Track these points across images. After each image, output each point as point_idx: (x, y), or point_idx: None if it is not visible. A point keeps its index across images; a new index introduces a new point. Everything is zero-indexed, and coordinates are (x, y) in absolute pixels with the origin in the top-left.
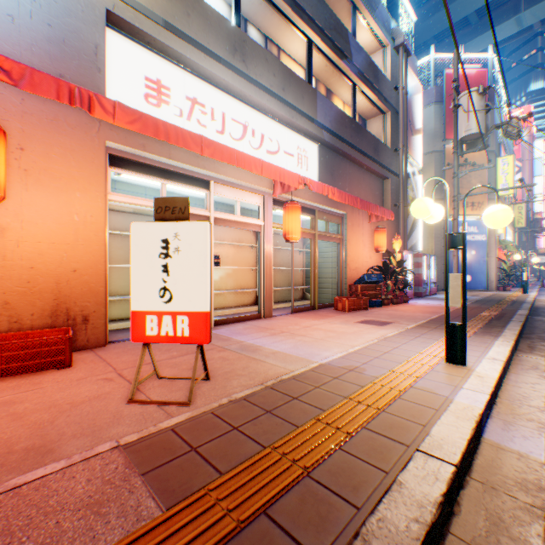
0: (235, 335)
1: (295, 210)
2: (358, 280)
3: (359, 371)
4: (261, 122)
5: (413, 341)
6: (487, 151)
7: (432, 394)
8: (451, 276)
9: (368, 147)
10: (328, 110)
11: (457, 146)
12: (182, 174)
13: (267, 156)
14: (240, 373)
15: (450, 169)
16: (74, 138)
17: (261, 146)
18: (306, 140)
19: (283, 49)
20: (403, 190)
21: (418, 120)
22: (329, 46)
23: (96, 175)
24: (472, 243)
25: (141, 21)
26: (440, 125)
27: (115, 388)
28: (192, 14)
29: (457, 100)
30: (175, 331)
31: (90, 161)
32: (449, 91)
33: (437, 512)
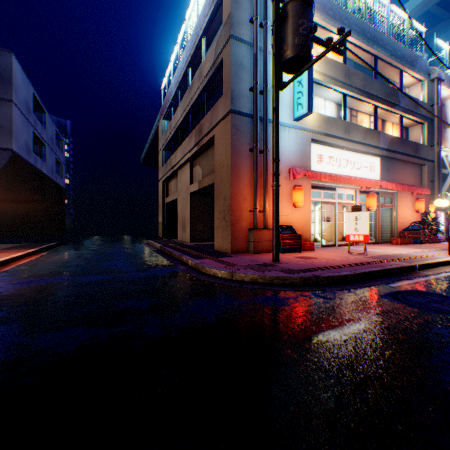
0: (352, 248)
1: (373, 197)
2: (404, 229)
3: (412, 255)
4: (353, 156)
5: (436, 252)
6: None
7: (438, 257)
8: (449, 226)
9: (410, 150)
10: (385, 139)
11: None
12: (327, 187)
13: (355, 171)
14: (371, 253)
15: None
16: (304, 183)
17: (353, 167)
18: (373, 157)
19: (359, 111)
20: (436, 171)
21: None
22: (386, 105)
23: (308, 193)
24: None
25: (318, 137)
26: None
27: (339, 253)
28: (331, 126)
29: None
30: (358, 239)
31: (307, 189)
32: None
33: (432, 262)
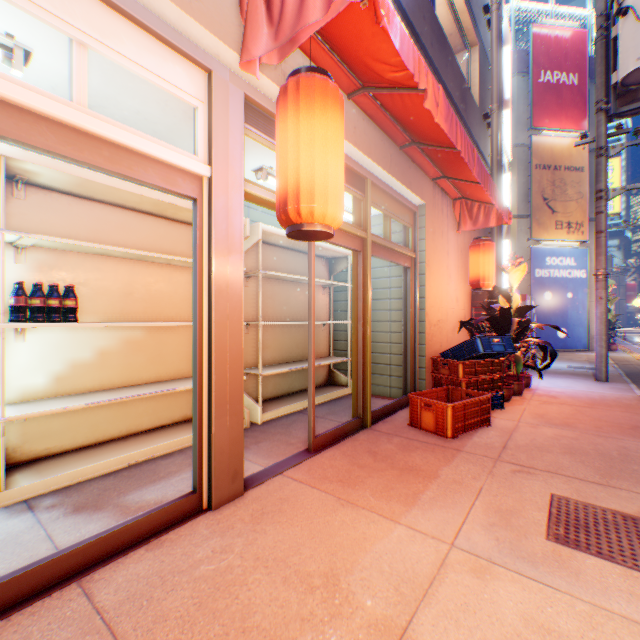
0: None
1: (326, 104)
2: (457, 350)
3: None
4: None
5: None
6: (586, 149)
7: None
8: None
9: (454, 87)
10: None
11: (609, 97)
12: None
13: None
14: None
15: (588, 142)
16: None
17: None
18: None
19: None
20: (498, 184)
21: (507, 83)
22: None
23: None
24: (568, 282)
25: None
26: (525, 107)
27: None
28: None
29: (619, 5)
30: None
31: None
32: (537, 57)
33: None
